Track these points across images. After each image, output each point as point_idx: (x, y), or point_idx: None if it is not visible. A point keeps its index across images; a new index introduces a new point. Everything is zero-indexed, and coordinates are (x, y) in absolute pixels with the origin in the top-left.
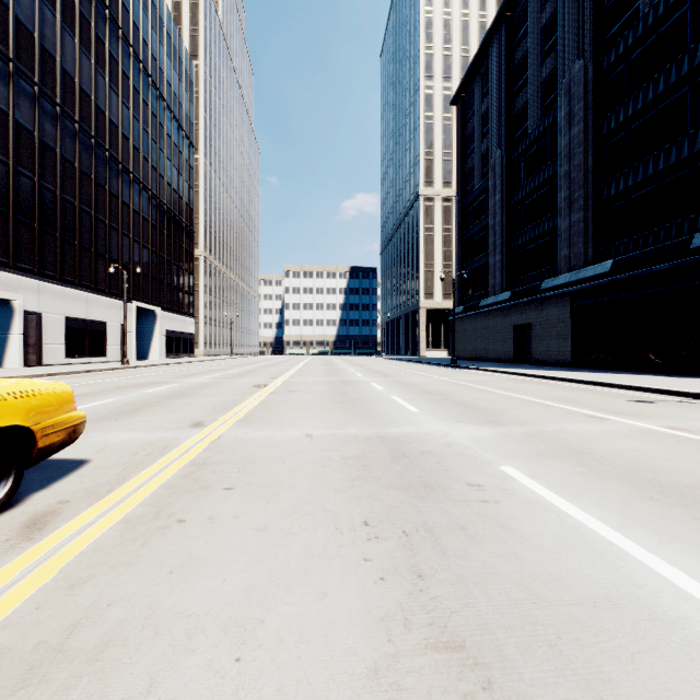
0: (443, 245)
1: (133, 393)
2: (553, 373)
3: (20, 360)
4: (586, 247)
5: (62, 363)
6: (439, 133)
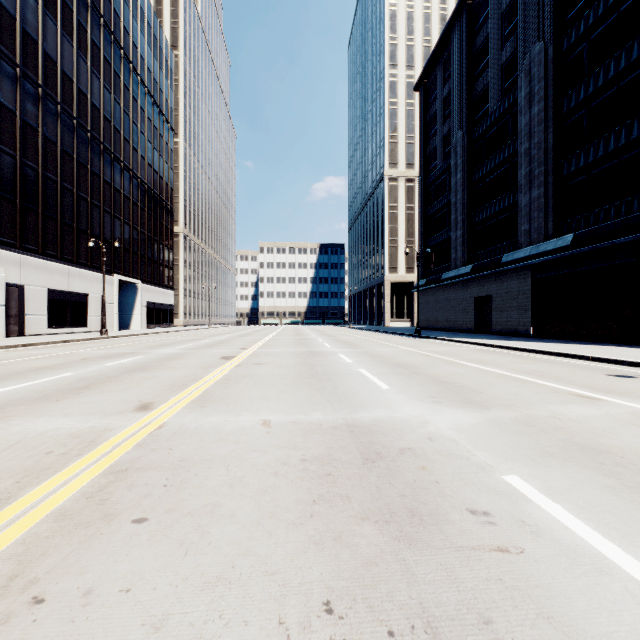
0: (406, 222)
1: (96, 366)
2: (518, 344)
3: (1, 330)
4: (547, 222)
5: (44, 333)
6: (402, 118)
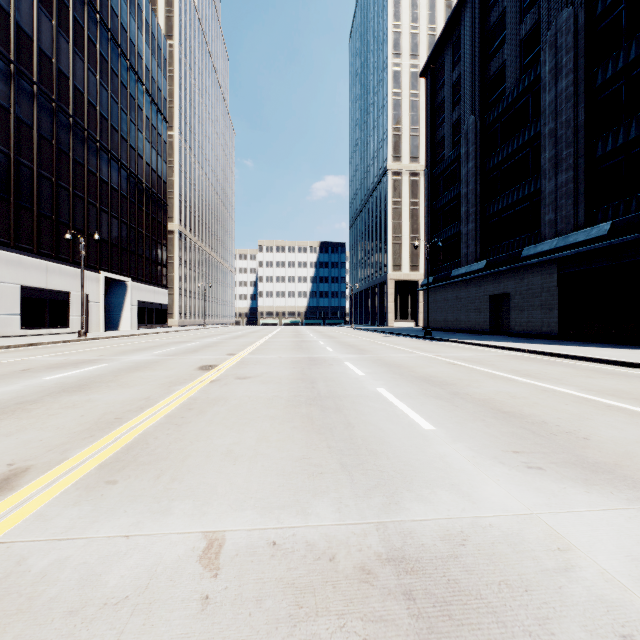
0: (410, 218)
1: (26, 381)
2: (553, 348)
3: None
4: (577, 209)
5: (17, 335)
6: (406, 110)
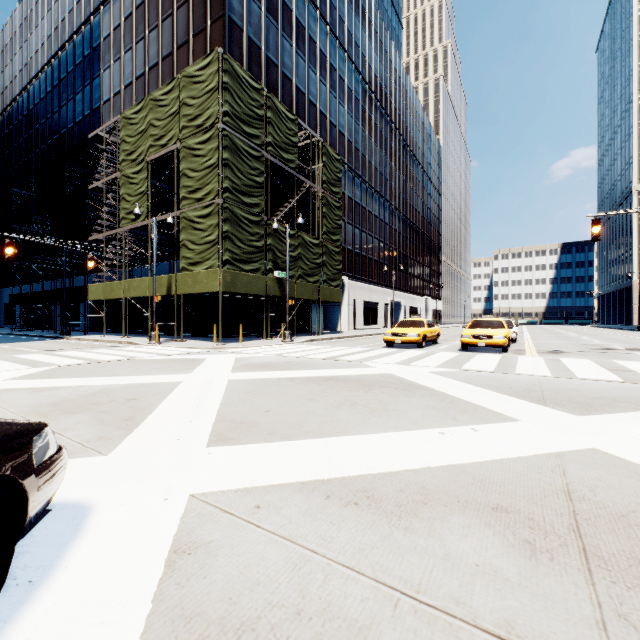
0: None
1: None
2: None
3: None
4: None
5: None
6: None
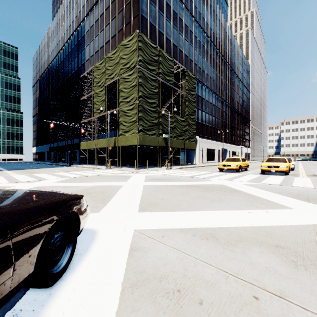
0: None
1: None
2: None
3: None
4: None
5: None
6: None
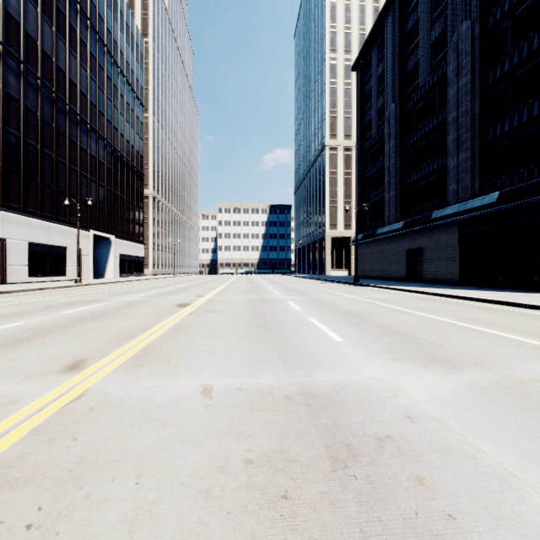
0: (344, 186)
1: (53, 313)
2: (450, 291)
3: None
4: (473, 182)
5: (25, 282)
6: (341, 96)
